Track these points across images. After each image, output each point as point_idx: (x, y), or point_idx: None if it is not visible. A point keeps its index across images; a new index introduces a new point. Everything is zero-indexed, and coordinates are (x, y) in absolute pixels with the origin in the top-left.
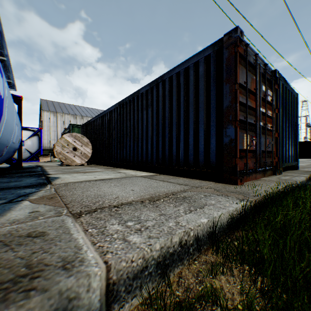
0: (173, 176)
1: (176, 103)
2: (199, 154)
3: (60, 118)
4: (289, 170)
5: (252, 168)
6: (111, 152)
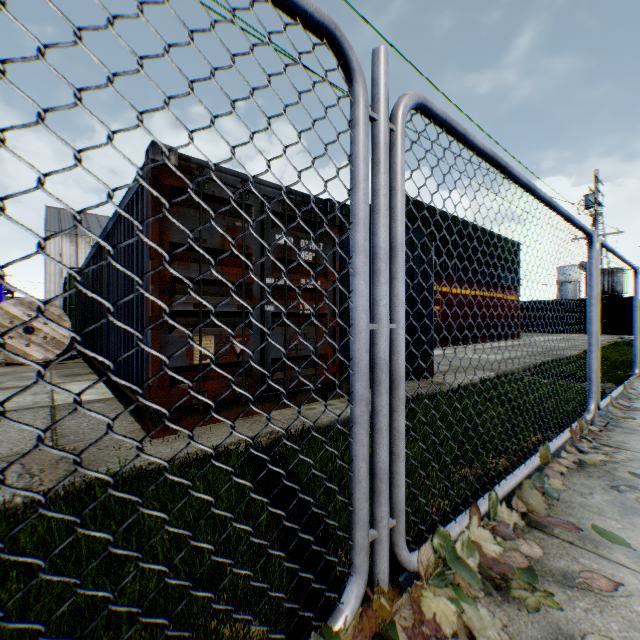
0: (120, 406)
1: (128, 264)
2: (139, 369)
3: (86, 247)
4: (412, 380)
5: (233, 396)
6: (94, 340)
